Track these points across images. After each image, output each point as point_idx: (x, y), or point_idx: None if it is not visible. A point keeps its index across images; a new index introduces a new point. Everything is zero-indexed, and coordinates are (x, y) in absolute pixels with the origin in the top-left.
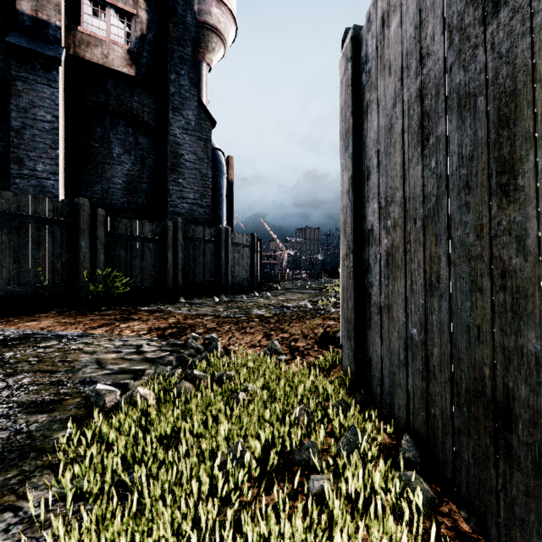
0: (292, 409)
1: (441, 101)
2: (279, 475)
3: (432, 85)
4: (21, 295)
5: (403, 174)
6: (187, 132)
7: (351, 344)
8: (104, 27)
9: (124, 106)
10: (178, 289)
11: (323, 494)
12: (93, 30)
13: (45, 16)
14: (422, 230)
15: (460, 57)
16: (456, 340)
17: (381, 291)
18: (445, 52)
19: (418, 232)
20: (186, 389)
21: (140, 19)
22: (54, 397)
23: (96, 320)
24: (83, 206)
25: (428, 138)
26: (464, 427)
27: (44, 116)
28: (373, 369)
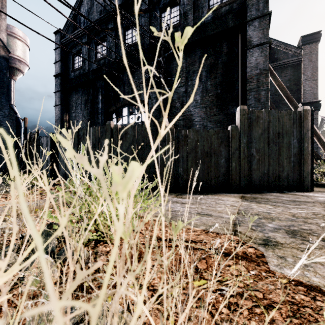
0: None
1: None
2: None
3: None
4: None
5: None
6: (5, 117)
7: None
8: None
9: None
10: (2, 168)
11: None
12: None
13: None
14: None
15: None
16: None
17: None
18: None
19: None
20: None
21: None
22: None
23: None
24: None
25: None
26: None
27: None
28: None
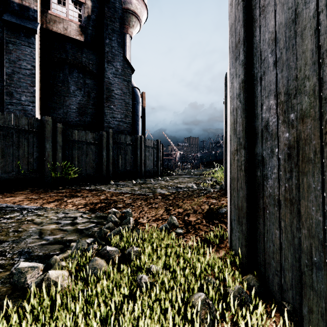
0: (193, 298)
1: None
2: None
3: None
4: (6, 179)
5: (318, 58)
6: (116, 76)
7: (243, 229)
8: (65, 11)
9: (77, 60)
10: (109, 175)
11: None
12: (58, 12)
13: (27, 3)
14: None
15: None
16: None
17: (280, 184)
18: None
19: None
20: (97, 267)
21: (87, 6)
22: None
23: (52, 196)
24: (47, 121)
25: None
26: None
27: (26, 66)
28: (268, 257)
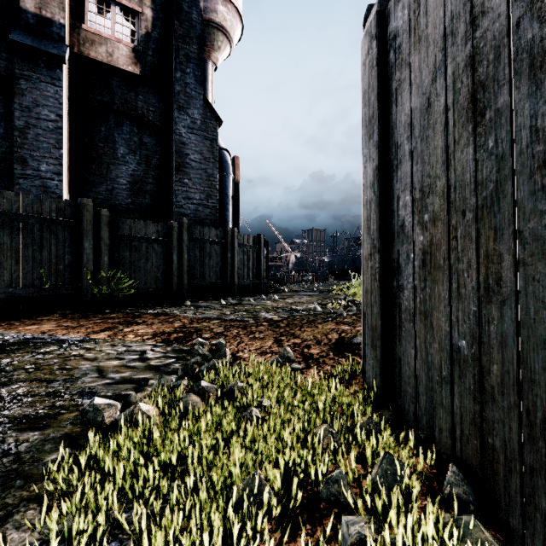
0: (314, 429)
1: (503, 65)
2: (303, 514)
3: (489, 49)
4: (23, 297)
5: (446, 158)
6: (193, 131)
7: (377, 354)
8: (109, 25)
9: (128, 105)
10: (183, 291)
11: (360, 544)
12: (98, 28)
13: (49, 14)
14: (474, 224)
15: (533, 6)
16: (528, 358)
17: (415, 295)
18: (508, 6)
19: (468, 226)
20: (193, 404)
21: (145, 17)
22: (49, 411)
23: (99, 324)
24: (86, 206)
25: (482, 113)
26: (540, 466)
27: (48, 115)
28: (404, 384)
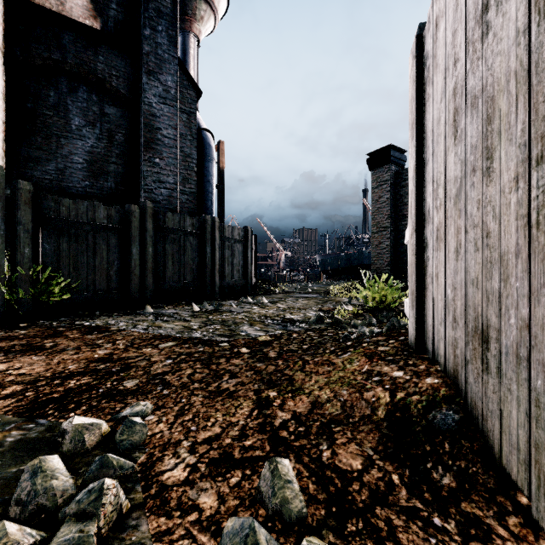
0: None
1: None
2: None
3: None
4: None
5: None
6: (165, 102)
7: None
8: None
9: (85, 66)
10: (146, 294)
11: None
12: None
13: None
14: None
15: None
16: None
17: None
18: None
19: None
20: None
21: None
22: None
23: None
24: None
25: None
26: None
27: None
28: None
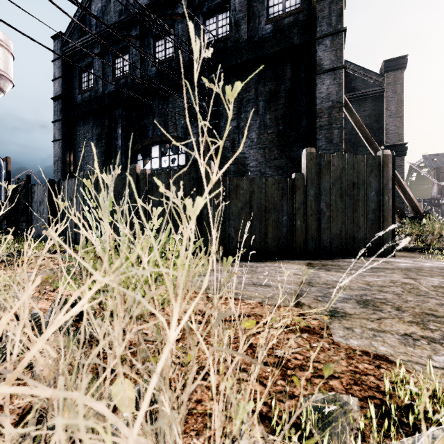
0: None
1: None
2: None
3: None
4: None
5: None
6: None
7: None
8: None
9: None
10: None
11: None
12: None
13: None
14: None
15: None
16: None
17: None
18: None
19: None
20: None
21: None
22: None
23: None
24: None
25: None
26: None
27: None
28: None
